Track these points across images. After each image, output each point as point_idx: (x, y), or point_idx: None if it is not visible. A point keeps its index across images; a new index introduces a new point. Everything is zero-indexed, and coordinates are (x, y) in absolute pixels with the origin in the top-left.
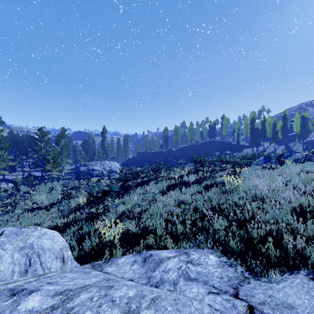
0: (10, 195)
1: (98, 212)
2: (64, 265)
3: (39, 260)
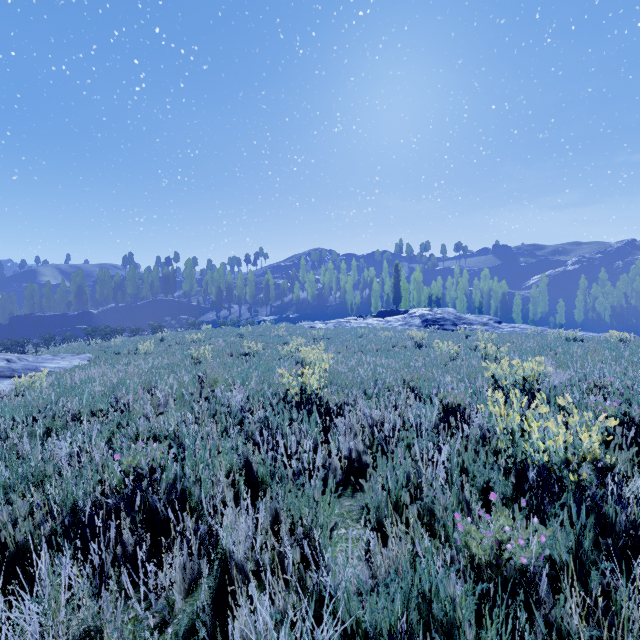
0: None
1: None
2: None
3: None
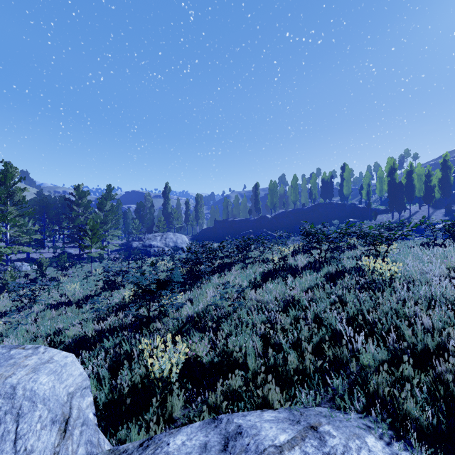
0: (32, 281)
1: (152, 314)
2: (62, 442)
3: (16, 430)
